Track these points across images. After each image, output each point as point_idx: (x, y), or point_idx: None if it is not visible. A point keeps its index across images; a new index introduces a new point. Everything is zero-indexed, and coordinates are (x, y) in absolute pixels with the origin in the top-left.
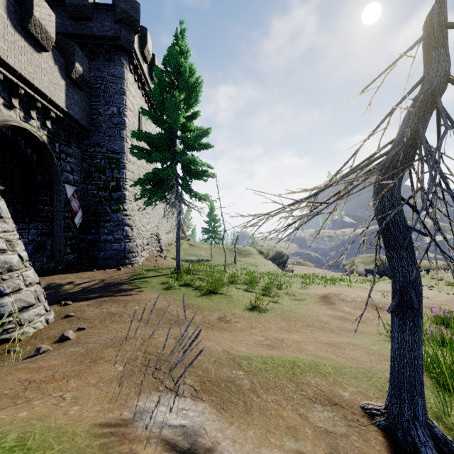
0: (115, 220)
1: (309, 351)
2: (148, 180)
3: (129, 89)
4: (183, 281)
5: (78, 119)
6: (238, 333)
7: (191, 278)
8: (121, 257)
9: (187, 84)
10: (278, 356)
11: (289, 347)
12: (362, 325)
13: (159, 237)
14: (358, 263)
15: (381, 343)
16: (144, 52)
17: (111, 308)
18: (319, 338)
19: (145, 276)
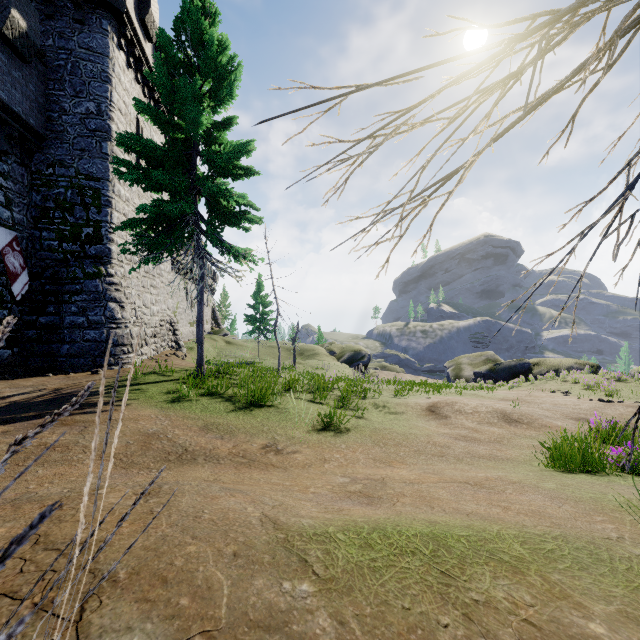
0: (92, 292)
1: (445, 502)
2: (147, 221)
3: (118, 76)
4: (206, 388)
5: (19, 112)
6: (299, 471)
7: (221, 383)
8: (101, 353)
9: (215, 66)
10: (392, 522)
11: (401, 496)
12: (498, 447)
13: (175, 327)
14: (464, 365)
15: (551, 476)
16: (145, 20)
17: (51, 437)
18: (445, 472)
19: (139, 381)
